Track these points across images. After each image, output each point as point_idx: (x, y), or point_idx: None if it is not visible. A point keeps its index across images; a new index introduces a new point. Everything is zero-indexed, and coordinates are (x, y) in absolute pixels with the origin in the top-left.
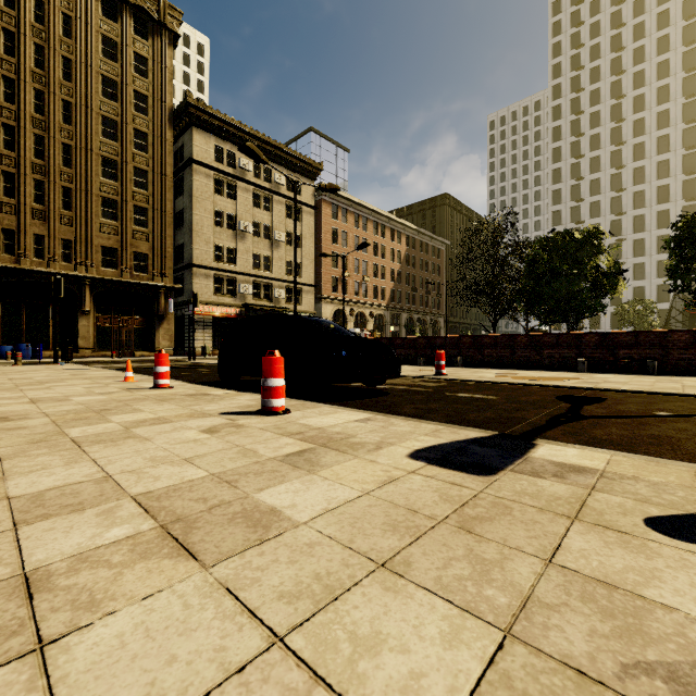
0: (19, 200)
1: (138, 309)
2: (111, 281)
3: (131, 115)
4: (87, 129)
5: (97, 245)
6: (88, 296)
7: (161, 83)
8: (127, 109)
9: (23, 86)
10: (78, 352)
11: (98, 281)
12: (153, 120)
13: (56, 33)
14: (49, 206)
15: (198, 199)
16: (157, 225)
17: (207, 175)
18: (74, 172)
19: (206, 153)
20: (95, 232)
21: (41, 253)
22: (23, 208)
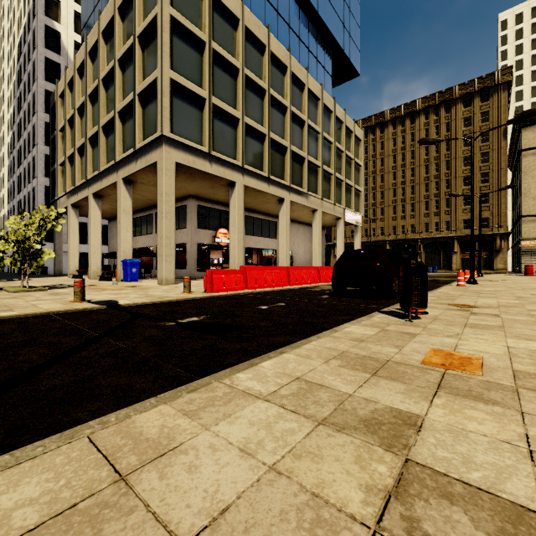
0: (429, 211)
1: (484, 247)
2: (466, 236)
3: (478, 148)
4: (455, 168)
5: (460, 220)
6: (456, 244)
7: (497, 117)
8: (476, 146)
9: (431, 165)
10: (452, 270)
11: (461, 237)
12: (492, 142)
13: (442, 134)
14: (440, 209)
15: (526, 173)
16: (494, 200)
17: (534, 154)
18: (450, 190)
19: (533, 140)
20: (459, 214)
21: (437, 229)
22: (431, 213)
